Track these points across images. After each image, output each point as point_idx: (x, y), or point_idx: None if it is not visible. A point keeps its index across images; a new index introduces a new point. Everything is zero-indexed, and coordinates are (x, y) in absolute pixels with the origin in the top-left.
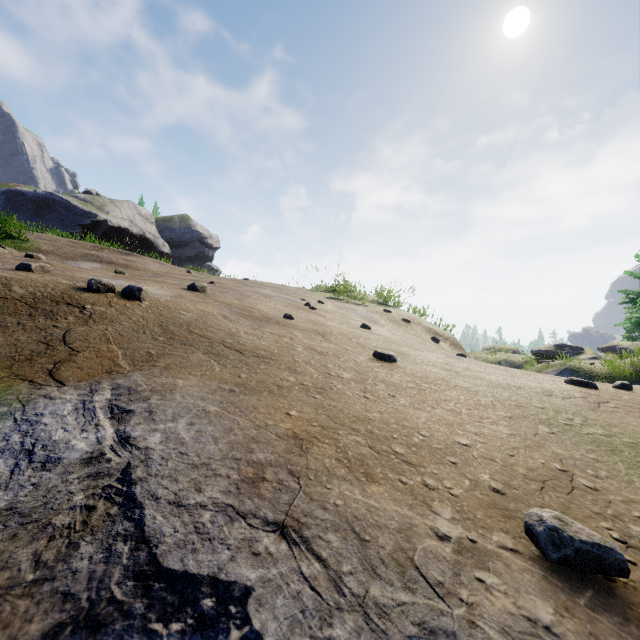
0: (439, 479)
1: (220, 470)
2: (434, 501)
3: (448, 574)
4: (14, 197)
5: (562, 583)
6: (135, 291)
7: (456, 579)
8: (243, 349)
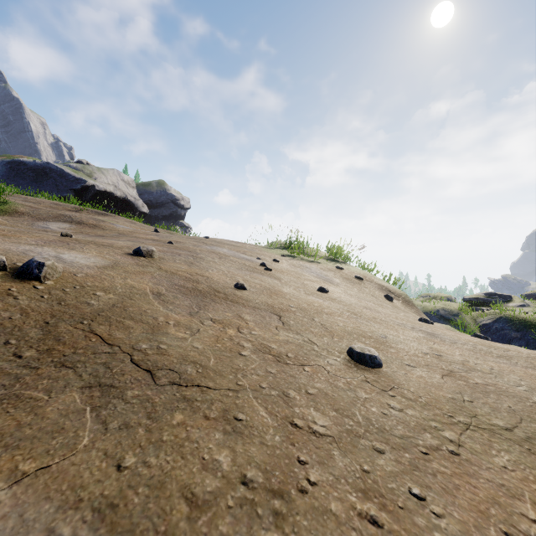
0: None
1: None
2: None
3: None
4: (17, 166)
5: None
6: (33, 267)
7: None
8: (159, 365)
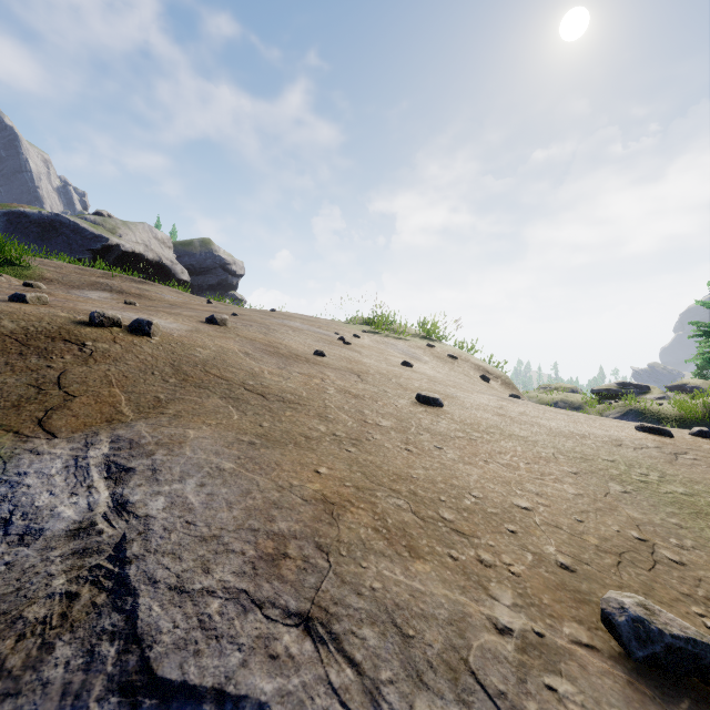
0: (496, 553)
1: (233, 544)
2: (491, 582)
3: (511, 680)
4: (17, 219)
5: (651, 690)
6: (144, 325)
7: (521, 687)
8: (266, 392)
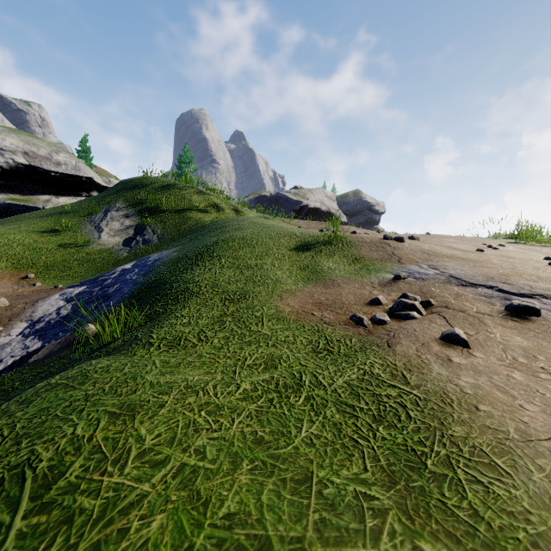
0: None
1: (478, 277)
2: None
3: None
4: (261, 199)
5: None
6: (401, 238)
7: None
8: (464, 259)
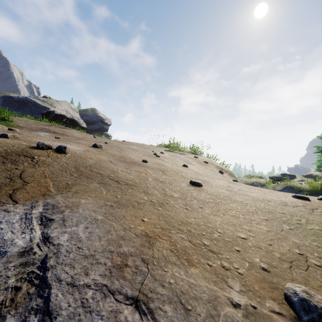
0: (230, 262)
1: (101, 259)
2: (228, 278)
3: None
4: (8, 99)
5: None
6: (62, 148)
7: None
8: (119, 180)
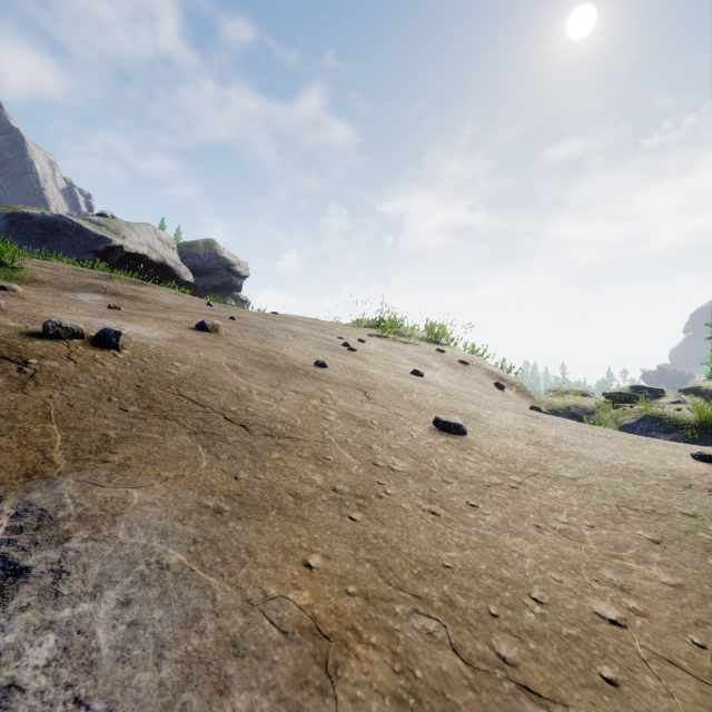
0: None
1: None
2: None
3: None
4: (20, 220)
5: None
6: (111, 336)
7: None
8: (251, 422)
